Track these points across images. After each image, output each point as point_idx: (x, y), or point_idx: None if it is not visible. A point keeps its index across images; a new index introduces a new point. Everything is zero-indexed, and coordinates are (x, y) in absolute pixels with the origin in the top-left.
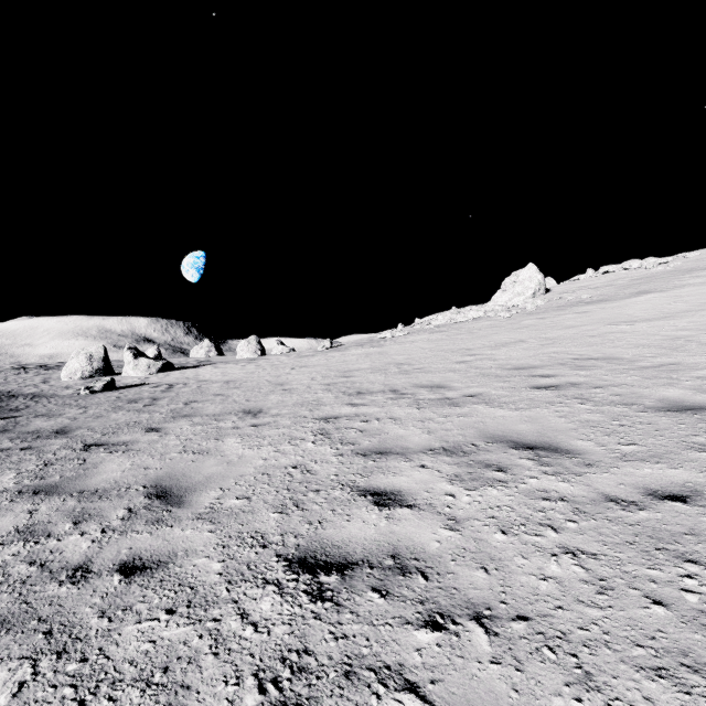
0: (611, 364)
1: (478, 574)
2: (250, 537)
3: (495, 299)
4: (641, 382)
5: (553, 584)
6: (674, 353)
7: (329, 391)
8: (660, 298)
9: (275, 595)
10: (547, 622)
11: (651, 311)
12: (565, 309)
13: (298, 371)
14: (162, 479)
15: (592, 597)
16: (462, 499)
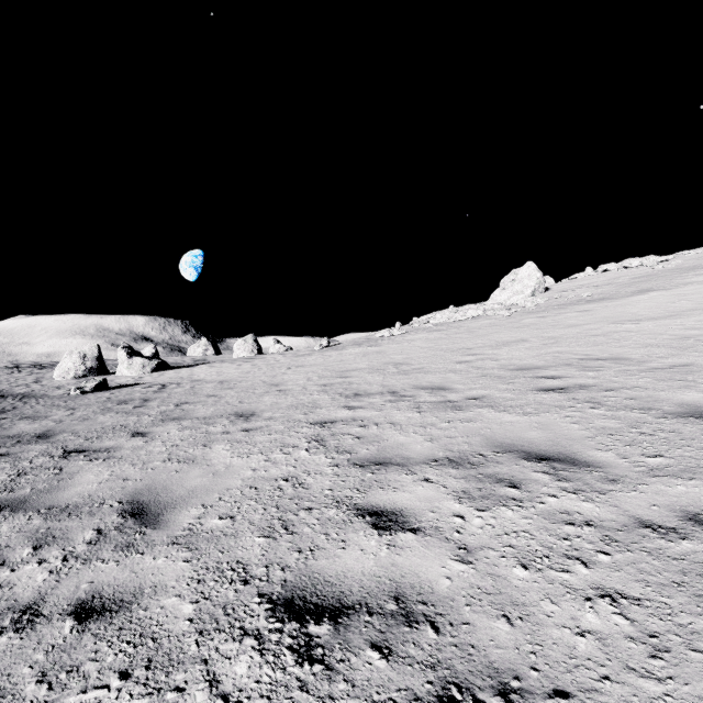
0: (620, 365)
1: (499, 625)
2: (231, 569)
3: (494, 297)
4: (655, 384)
5: (592, 641)
6: (685, 353)
7: (325, 392)
8: (663, 296)
9: (253, 652)
10: (594, 701)
11: (655, 310)
12: (566, 307)
13: (294, 370)
14: (141, 492)
15: (645, 662)
16: (473, 521)
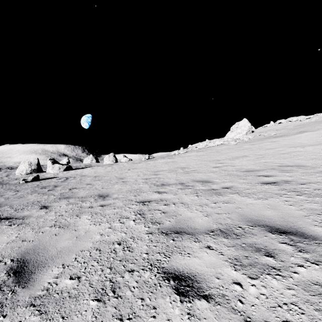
0: (302, 169)
1: None
2: None
3: (228, 135)
4: None
5: None
6: None
7: (146, 183)
8: (313, 134)
9: None
10: None
11: (311, 141)
12: (264, 140)
13: (131, 171)
14: (28, 252)
15: None
16: (249, 290)
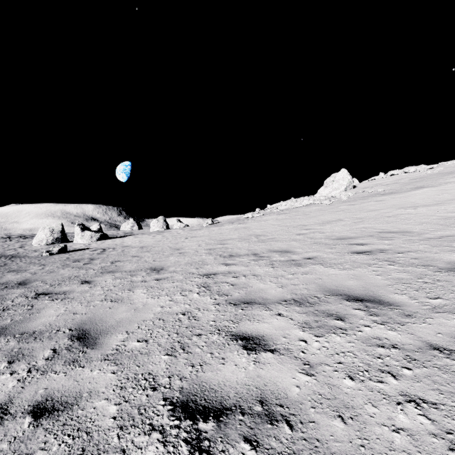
0: (405, 236)
1: (336, 423)
2: (144, 379)
3: (320, 192)
4: (430, 249)
5: (405, 437)
6: (449, 228)
7: (210, 254)
8: (431, 191)
9: (158, 444)
10: None
11: (427, 200)
12: (367, 198)
13: (189, 240)
14: (85, 323)
15: (446, 454)
16: (313, 344)
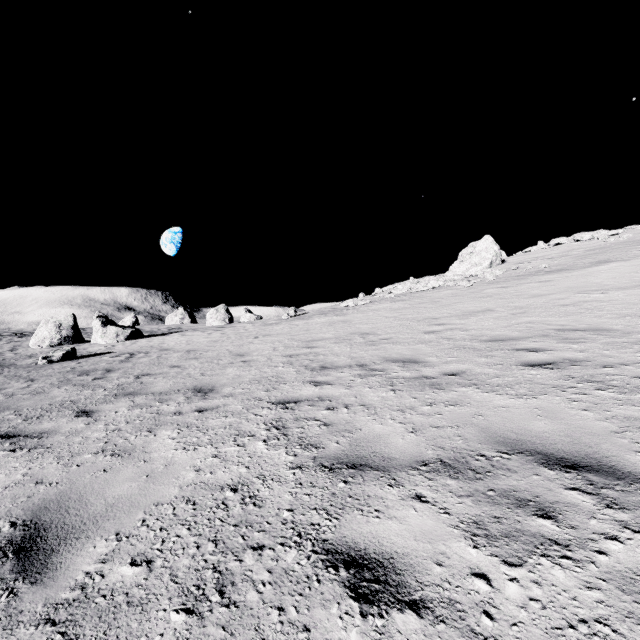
0: (604, 336)
1: None
2: None
3: (453, 269)
4: None
5: None
6: None
7: (290, 364)
8: (624, 267)
9: None
10: None
11: (620, 279)
12: (525, 278)
13: (261, 340)
14: (47, 506)
15: None
16: (506, 590)
